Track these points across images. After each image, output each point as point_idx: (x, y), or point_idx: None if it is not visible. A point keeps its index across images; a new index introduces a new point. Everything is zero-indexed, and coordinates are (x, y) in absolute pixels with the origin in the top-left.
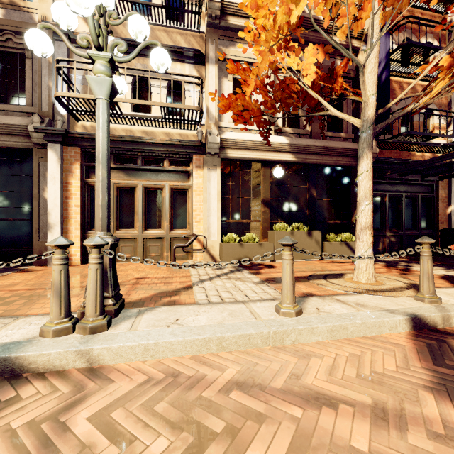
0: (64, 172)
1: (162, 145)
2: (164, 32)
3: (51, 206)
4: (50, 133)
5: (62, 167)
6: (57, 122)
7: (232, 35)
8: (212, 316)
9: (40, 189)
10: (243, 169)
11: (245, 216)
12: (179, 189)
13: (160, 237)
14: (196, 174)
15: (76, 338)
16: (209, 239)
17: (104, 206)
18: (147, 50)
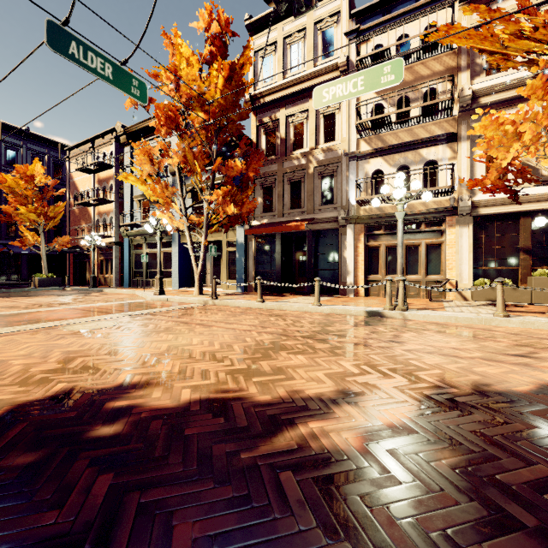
0: (355, 240)
1: (420, 214)
2: (420, 128)
3: (349, 261)
4: (349, 219)
5: (354, 238)
6: (352, 211)
7: (484, 110)
8: (454, 313)
9: (341, 251)
10: (497, 222)
11: (499, 264)
12: (433, 244)
13: (418, 280)
14: (449, 231)
15: (397, 311)
16: (461, 283)
17: (401, 264)
18: (407, 146)
